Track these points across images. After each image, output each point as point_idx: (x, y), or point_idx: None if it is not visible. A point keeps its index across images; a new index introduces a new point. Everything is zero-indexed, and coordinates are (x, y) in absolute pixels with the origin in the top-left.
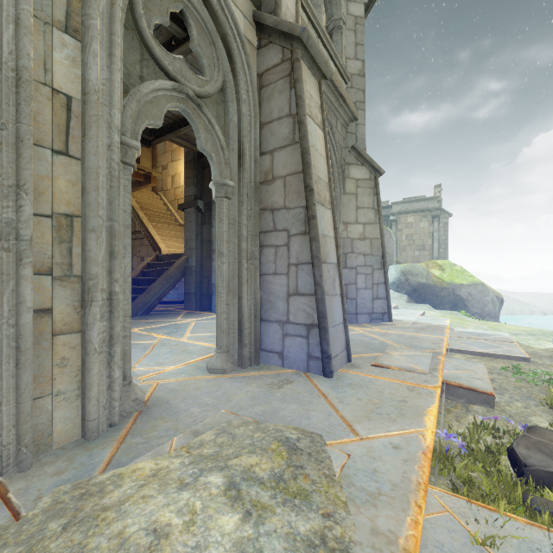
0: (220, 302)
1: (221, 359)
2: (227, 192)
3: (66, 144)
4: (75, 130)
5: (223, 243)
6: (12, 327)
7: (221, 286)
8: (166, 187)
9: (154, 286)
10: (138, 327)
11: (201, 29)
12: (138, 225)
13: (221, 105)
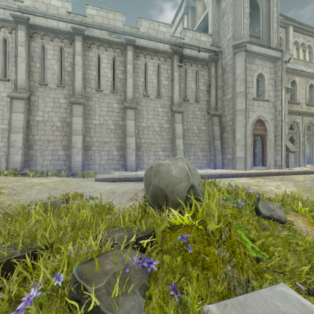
0: (312, 158)
1: (313, 165)
2: (313, 144)
3: (302, 145)
4: (303, 143)
5: (313, 150)
6: (301, 158)
7: (312, 156)
8: None
9: None
10: None
11: (310, 126)
12: None
13: (312, 133)
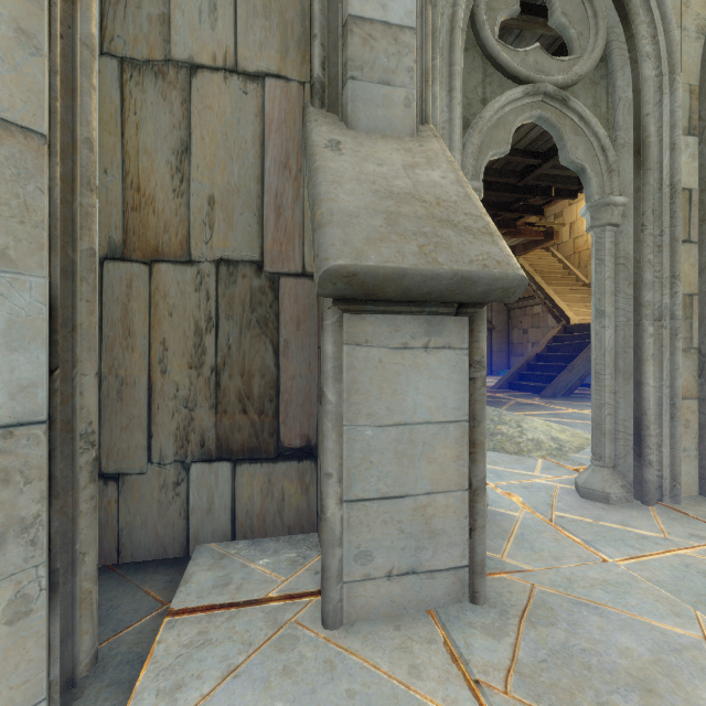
0: None
1: None
2: None
3: (687, 233)
4: (693, 218)
5: None
6: (667, 388)
7: None
8: (560, 239)
9: (577, 363)
10: (583, 409)
11: None
12: (532, 291)
13: None
